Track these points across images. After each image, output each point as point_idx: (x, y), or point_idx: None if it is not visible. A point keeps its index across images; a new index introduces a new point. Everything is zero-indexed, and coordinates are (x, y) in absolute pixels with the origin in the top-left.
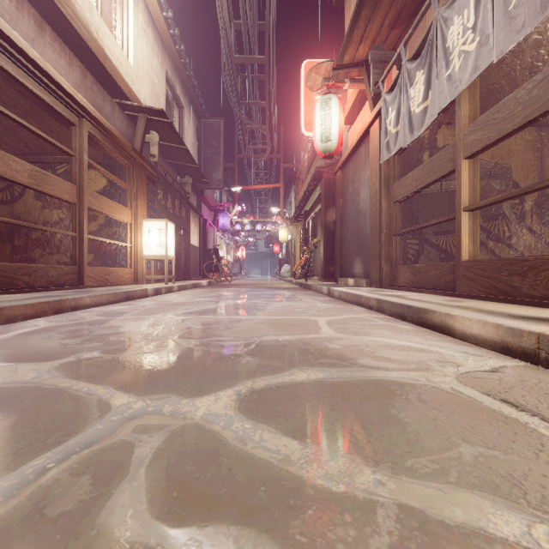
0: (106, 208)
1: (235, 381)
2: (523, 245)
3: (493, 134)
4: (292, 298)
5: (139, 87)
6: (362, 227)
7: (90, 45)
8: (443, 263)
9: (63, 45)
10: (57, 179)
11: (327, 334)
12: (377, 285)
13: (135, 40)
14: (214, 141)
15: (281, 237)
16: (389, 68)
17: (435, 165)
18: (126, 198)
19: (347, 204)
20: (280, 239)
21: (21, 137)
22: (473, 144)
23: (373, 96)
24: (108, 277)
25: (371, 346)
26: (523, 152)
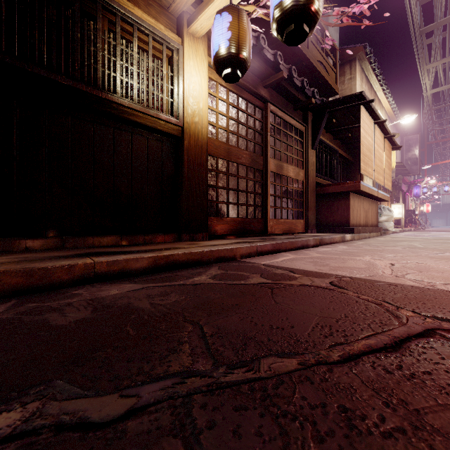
0: (383, 203)
1: None
2: None
3: None
4: None
5: None
6: None
7: None
8: None
9: None
10: None
11: None
12: None
13: None
14: (413, 148)
15: None
16: None
17: None
18: None
19: None
20: None
21: None
22: None
23: None
24: None
25: None
26: None
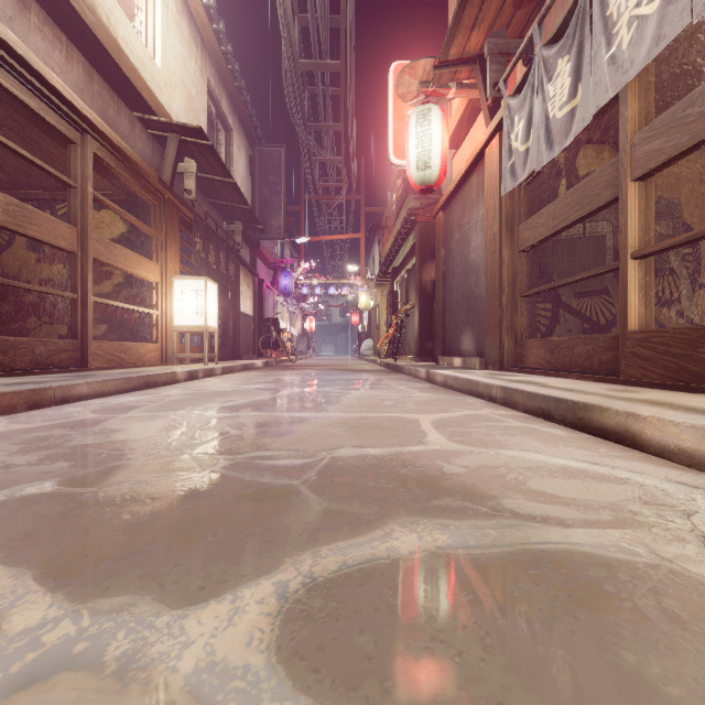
0: (121, 261)
1: (279, 555)
2: (698, 311)
3: (683, 139)
4: (378, 384)
5: (169, 99)
6: (473, 287)
7: (97, 34)
8: (598, 335)
9: (58, 30)
10: (48, 218)
11: (437, 446)
12: (495, 366)
13: (164, 34)
14: (273, 177)
15: (362, 303)
16: (516, 60)
17: (584, 194)
18: (151, 248)
19: (452, 256)
20: (360, 306)
21: (6, 164)
22: (649, 158)
23: (491, 103)
24: (124, 355)
25: (515, 470)
26: (698, 182)
